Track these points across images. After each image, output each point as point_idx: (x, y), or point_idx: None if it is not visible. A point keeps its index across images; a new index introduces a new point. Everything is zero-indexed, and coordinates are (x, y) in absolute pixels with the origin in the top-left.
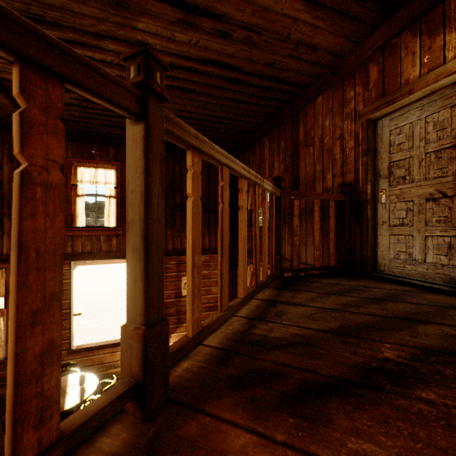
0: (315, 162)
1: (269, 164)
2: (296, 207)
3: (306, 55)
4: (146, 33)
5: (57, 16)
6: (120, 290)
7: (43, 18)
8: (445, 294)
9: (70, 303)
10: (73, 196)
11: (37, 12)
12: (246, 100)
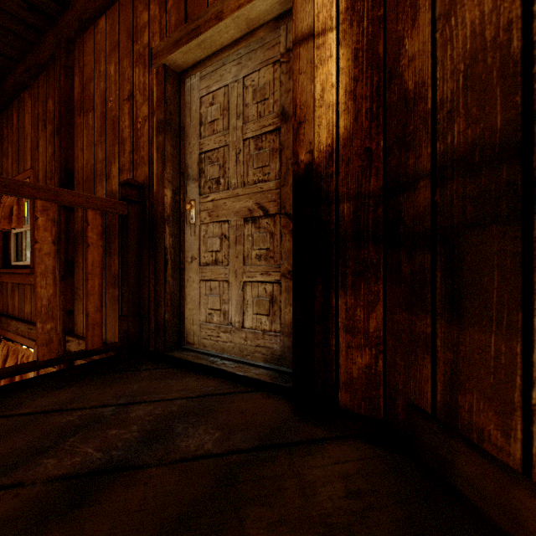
0: (96, 143)
1: (32, 143)
2: None
3: None
4: None
5: None
6: None
7: None
8: (263, 389)
9: None
10: None
11: None
12: None
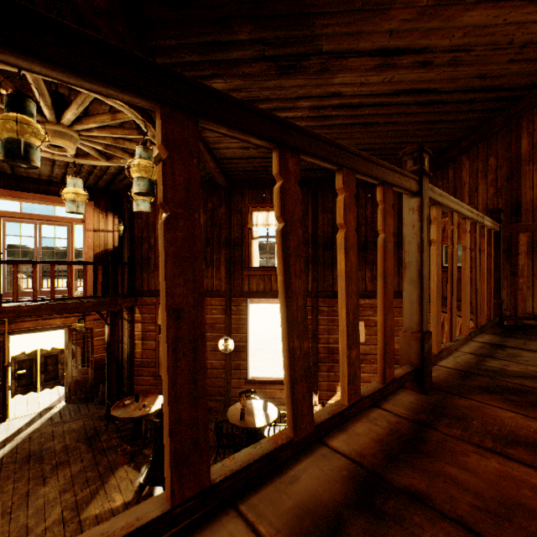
0: None
1: (470, 188)
2: (521, 243)
3: (536, 54)
4: (340, 85)
5: (268, 94)
6: (272, 332)
7: (257, 98)
8: None
9: (247, 337)
10: (249, 239)
11: (255, 95)
12: (440, 119)
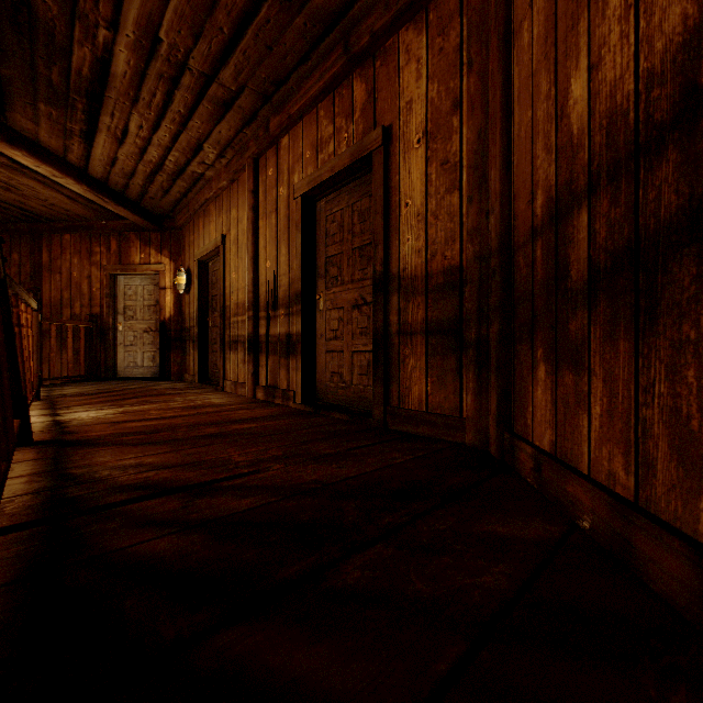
0: (63, 290)
1: None
2: (53, 331)
3: (60, 210)
4: None
5: None
6: None
7: None
8: (151, 380)
9: None
10: None
11: None
12: None
